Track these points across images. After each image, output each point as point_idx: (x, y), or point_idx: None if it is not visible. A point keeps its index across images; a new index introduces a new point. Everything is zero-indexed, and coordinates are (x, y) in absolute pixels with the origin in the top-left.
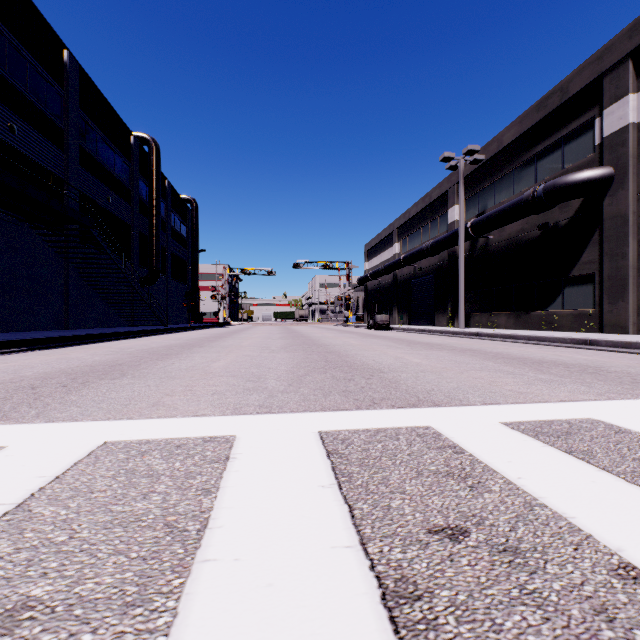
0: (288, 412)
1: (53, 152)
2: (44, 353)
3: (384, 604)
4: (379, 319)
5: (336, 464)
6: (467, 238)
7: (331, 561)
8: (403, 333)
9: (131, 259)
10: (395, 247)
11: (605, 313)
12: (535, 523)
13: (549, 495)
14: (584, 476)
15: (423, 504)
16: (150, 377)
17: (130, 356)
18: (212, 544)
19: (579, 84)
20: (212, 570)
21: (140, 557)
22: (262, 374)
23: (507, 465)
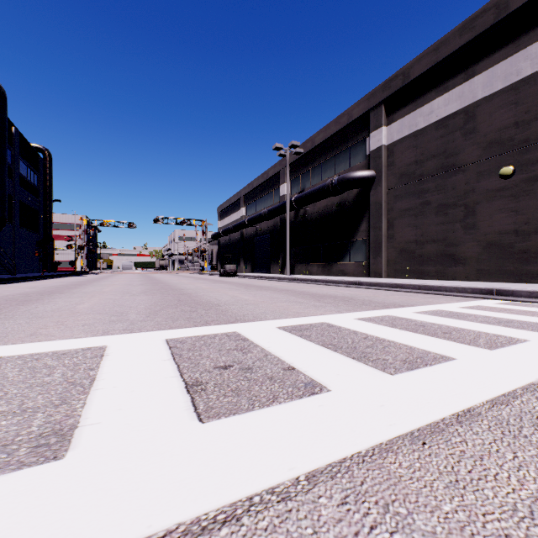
0: (145, 331)
1: None
2: None
3: (186, 388)
4: (228, 268)
5: (174, 351)
6: (292, 208)
7: (164, 381)
8: (246, 279)
9: None
10: (242, 210)
11: (371, 264)
12: (264, 360)
13: (278, 351)
14: (299, 344)
15: (217, 360)
16: (18, 318)
17: None
18: (100, 385)
19: (358, 113)
20: (102, 391)
21: (57, 393)
22: (125, 311)
23: (267, 343)
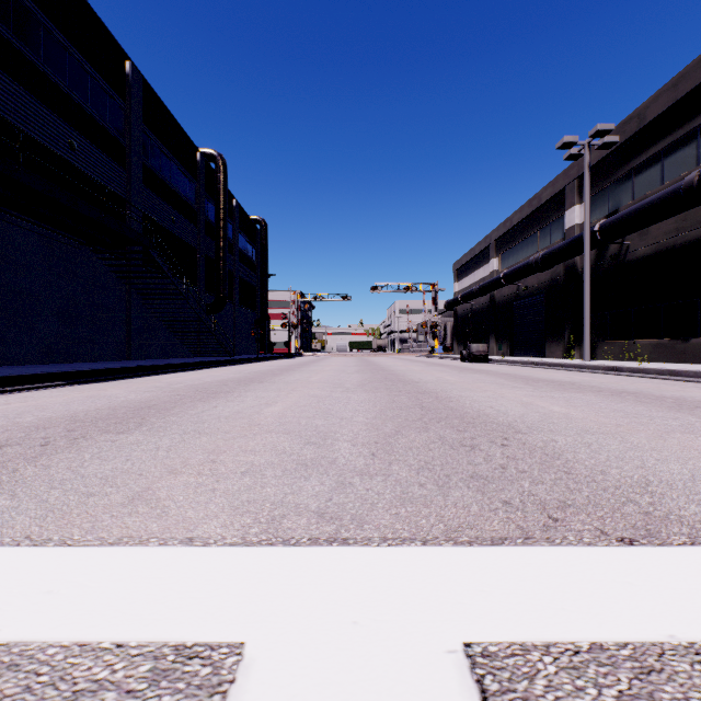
0: (375, 541)
1: (115, 170)
2: (81, 388)
3: None
4: (475, 349)
5: None
6: (593, 245)
7: None
8: (507, 366)
9: (197, 285)
10: (492, 263)
11: None
12: None
13: None
14: None
15: None
16: (171, 431)
17: (171, 394)
18: None
19: None
20: None
21: None
22: (330, 430)
23: None
